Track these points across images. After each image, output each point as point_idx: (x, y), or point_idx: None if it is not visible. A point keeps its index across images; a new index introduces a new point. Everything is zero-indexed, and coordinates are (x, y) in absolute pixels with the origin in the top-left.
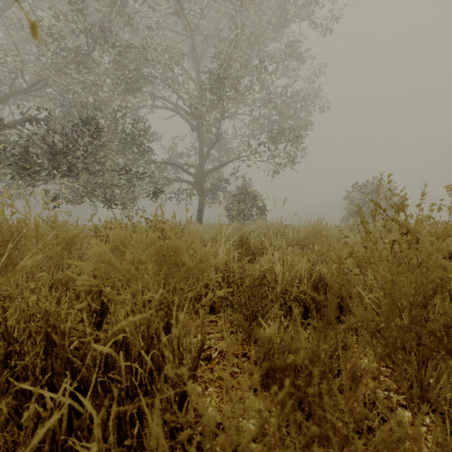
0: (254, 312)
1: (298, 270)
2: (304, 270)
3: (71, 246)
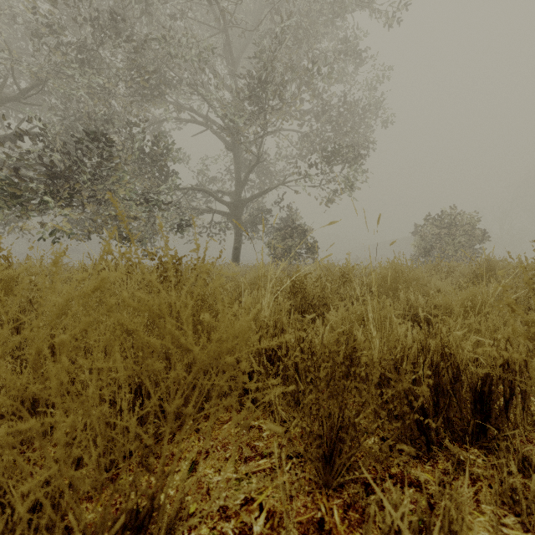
0: (335, 429)
1: (389, 335)
2: (409, 338)
3: (33, 296)
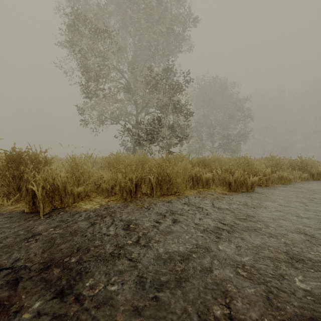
0: None
1: None
2: None
3: None
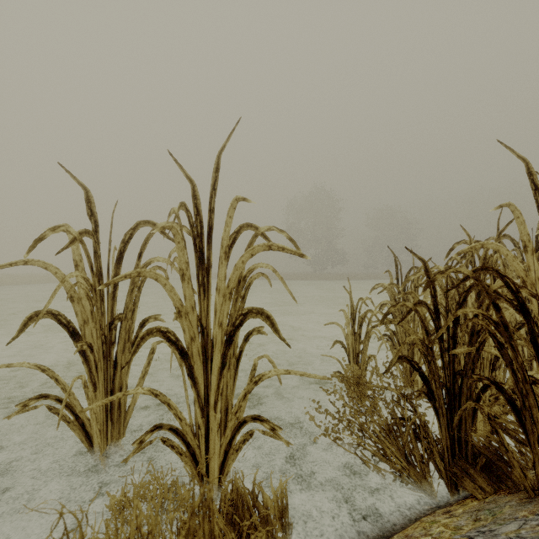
0: None
1: None
2: None
3: None
